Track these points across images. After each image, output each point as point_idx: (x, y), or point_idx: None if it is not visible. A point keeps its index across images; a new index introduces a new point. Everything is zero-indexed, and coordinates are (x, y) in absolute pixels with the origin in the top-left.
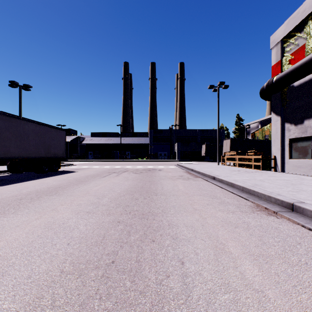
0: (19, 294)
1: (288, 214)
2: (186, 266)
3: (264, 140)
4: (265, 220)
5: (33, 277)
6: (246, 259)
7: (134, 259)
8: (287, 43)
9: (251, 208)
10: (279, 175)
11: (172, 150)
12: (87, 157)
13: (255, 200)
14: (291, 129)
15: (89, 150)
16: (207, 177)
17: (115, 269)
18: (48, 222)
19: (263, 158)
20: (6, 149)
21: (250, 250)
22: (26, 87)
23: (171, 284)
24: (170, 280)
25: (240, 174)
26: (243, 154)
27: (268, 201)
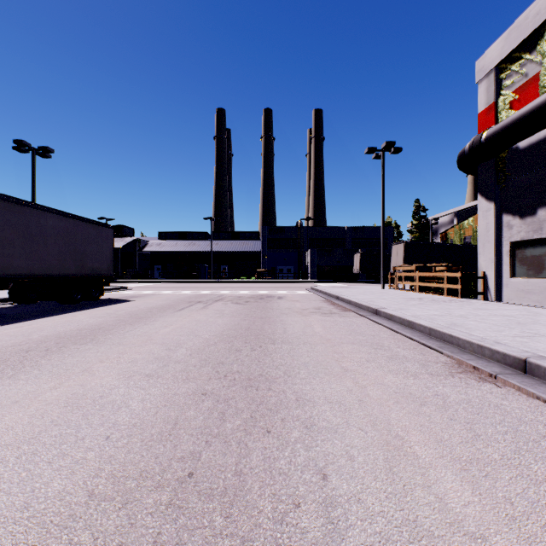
0: (2, 544)
1: (517, 379)
2: (333, 483)
3: (465, 245)
4: (475, 391)
5: (34, 507)
6: (447, 469)
7: (231, 469)
8: (507, 71)
9: (448, 368)
10: (493, 307)
11: (301, 263)
12: (152, 275)
13: (453, 352)
14: (514, 226)
15: (157, 263)
16: (365, 310)
17: (195, 490)
18: (73, 394)
19: (464, 277)
20: (5, 261)
21: (453, 450)
22: (44, 152)
23: (303, 522)
24: (301, 513)
25: (423, 306)
26: (426, 270)
27: (479, 355)
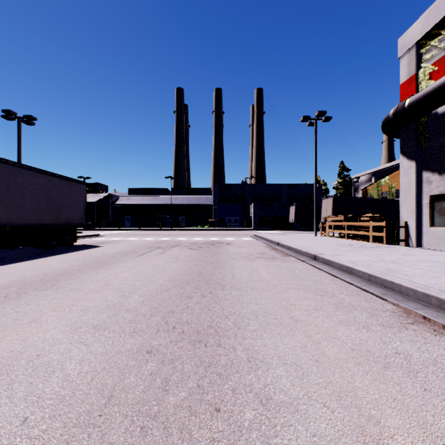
0: None
1: None
2: None
3: (384, 199)
4: (436, 347)
5: None
6: None
7: None
8: (427, 46)
9: (398, 318)
10: (418, 253)
11: (246, 214)
12: (123, 224)
13: (398, 300)
14: (433, 181)
15: (126, 214)
16: (304, 255)
17: None
18: (10, 351)
19: (388, 226)
20: None
21: None
22: (28, 120)
23: None
24: None
25: (355, 251)
26: (351, 220)
27: (424, 303)
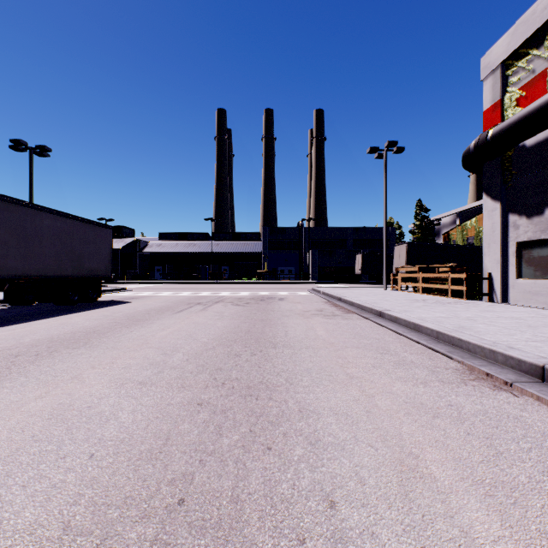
0: None
1: (535, 387)
2: (342, 513)
3: (468, 246)
4: (491, 400)
5: None
6: (470, 495)
7: (227, 495)
8: (514, 68)
9: (460, 375)
10: (500, 309)
11: (302, 263)
12: (152, 276)
13: (464, 357)
14: (521, 226)
15: (157, 264)
16: (369, 312)
17: (185, 522)
18: (59, 404)
19: (469, 278)
20: None
21: (474, 471)
22: (42, 151)
23: None
24: None
25: (428, 307)
26: (429, 271)
27: (491, 360)
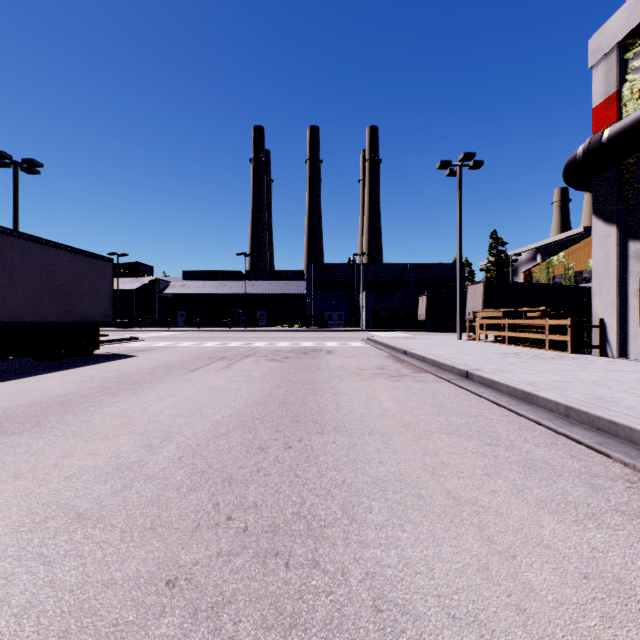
0: None
1: None
2: None
3: (559, 285)
4: None
5: None
6: None
7: None
8: (636, 48)
9: None
10: (628, 368)
11: (354, 307)
12: (175, 323)
13: (631, 455)
14: None
15: (180, 308)
16: (448, 371)
17: None
18: None
19: (574, 325)
20: None
21: None
22: (30, 167)
23: None
24: None
25: (528, 365)
26: (511, 316)
27: None
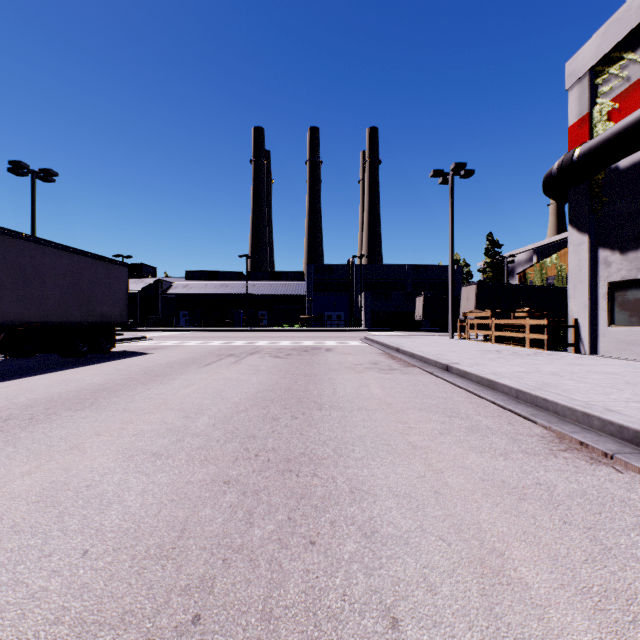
0: None
1: None
2: (407, 636)
3: (548, 287)
4: (589, 478)
5: None
6: (574, 609)
7: (257, 609)
8: (604, 75)
9: (547, 444)
10: (589, 362)
11: (353, 308)
12: (178, 323)
13: (551, 421)
14: (613, 263)
15: (183, 308)
16: (432, 365)
17: None
18: (52, 482)
19: (551, 325)
20: None
21: (577, 574)
22: (46, 176)
23: None
24: None
25: (503, 360)
26: (502, 317)
27: (584, 425)
